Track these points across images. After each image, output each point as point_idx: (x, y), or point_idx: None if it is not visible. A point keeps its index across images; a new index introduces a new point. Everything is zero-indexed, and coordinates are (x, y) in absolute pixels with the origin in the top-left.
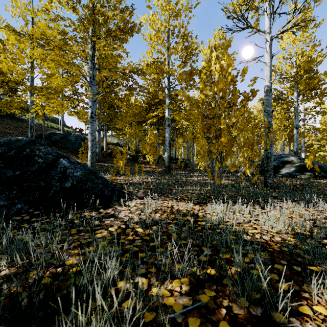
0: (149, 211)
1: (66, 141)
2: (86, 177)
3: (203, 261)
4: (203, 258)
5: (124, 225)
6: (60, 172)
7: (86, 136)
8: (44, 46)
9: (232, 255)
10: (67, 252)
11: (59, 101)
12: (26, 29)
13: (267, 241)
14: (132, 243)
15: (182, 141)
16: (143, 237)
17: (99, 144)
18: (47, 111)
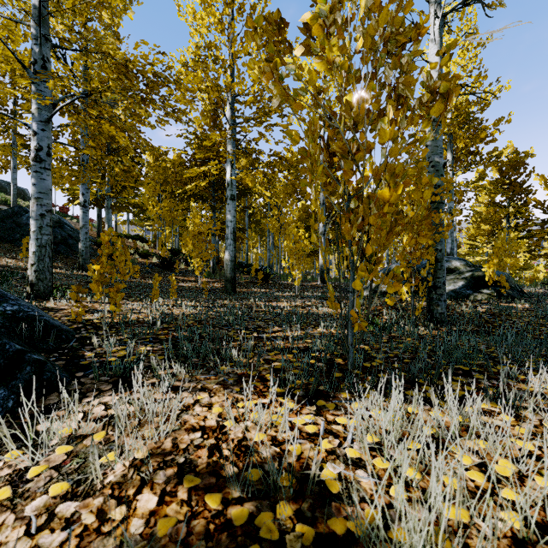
0: (114, 476)
1: (13, 225)
2: None
3: None
4: None
5: None
6: None
7: (72, 220)
8: None
9: None
10: None
11: None
12: None
13: None
14: None
15: (260, 235)
16: None
17: (86, 234)
18: None
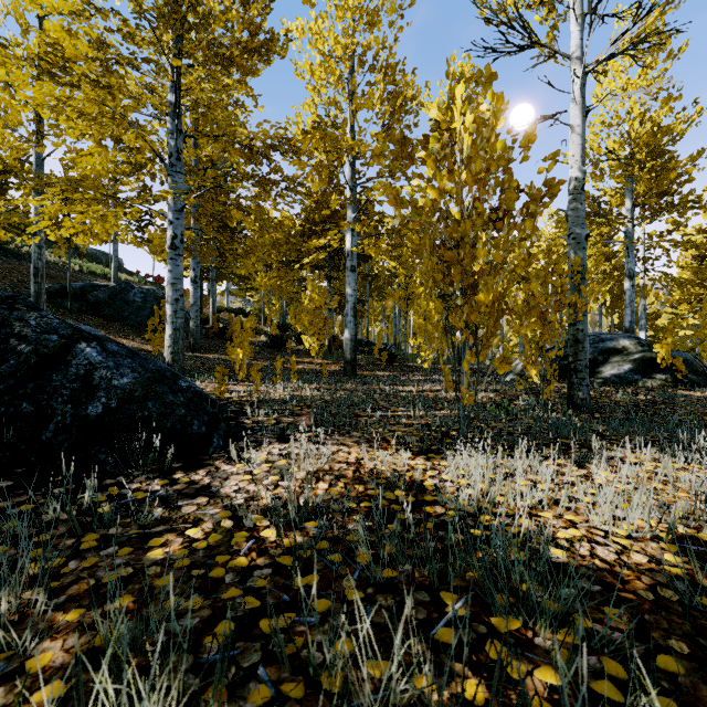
0: (301, 476)
1: (121, 303)
2: (144, 390)
3: (447, 647)
4: (446, 634)
5: (233, 517)
6: (75, 378)
7: None
8: (56, 76)
9: (529, 621)
10: (34, 630)
11: (96, 210)
12: (25, 47)
13: (613, 568)
14: (245, 582)
15: (383, 305)
16: (277, 560)
17: (197, 311)
18: (69, 231)
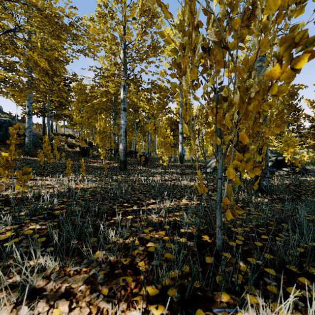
0: None
1: None
2: None
3: None
4: None
5: None
6: None
7: None
8: None
9: None
10: None
11: None
12: None
13: None
14: None
15: (143, 135)
16: None
17: (30, 132)
18: None
